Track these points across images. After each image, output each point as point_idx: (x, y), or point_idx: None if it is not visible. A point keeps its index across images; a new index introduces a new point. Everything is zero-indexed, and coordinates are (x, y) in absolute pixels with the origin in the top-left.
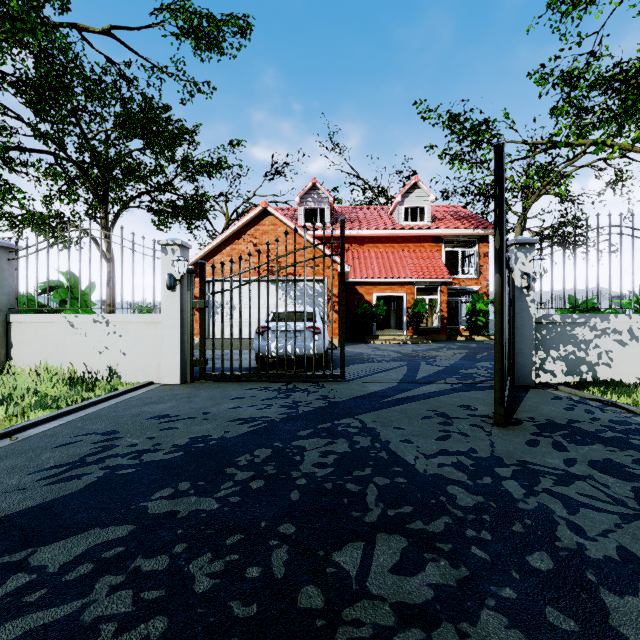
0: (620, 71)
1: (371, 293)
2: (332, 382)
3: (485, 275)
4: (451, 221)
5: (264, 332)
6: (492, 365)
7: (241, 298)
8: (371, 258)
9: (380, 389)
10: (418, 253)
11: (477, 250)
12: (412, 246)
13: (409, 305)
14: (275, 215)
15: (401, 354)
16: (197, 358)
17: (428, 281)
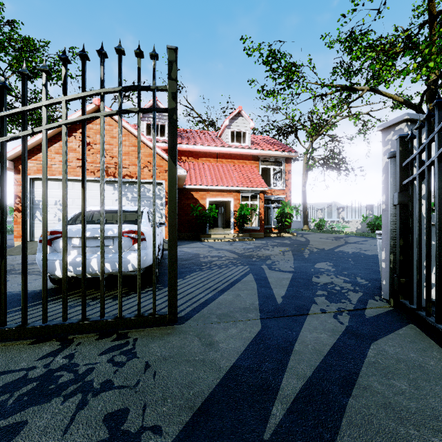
0: (380, 44)
1: (205, 198)
2: (154, 329)
3: (289, 187)
4: (265, 145)
5: (53, 240)
6: (332, 267)
7: None
8: (204, 169)
9: (241, 350)
10: (241, 167)
11: (284, 168)
12: (237, 162)
13: (236, 209)
14: None
15: (236, 254)
16: None
17: (250, 189)
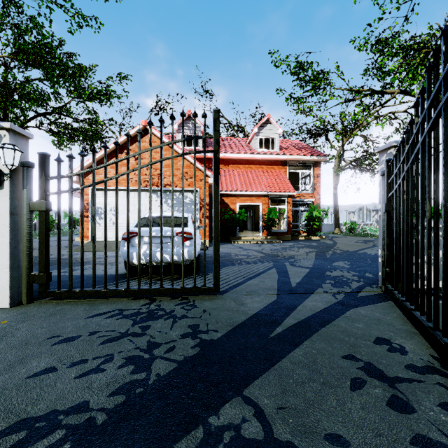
0: (414, 43)
1: (235, 203)
2: (204, 296)
3: (318, 191)
4: (293, 150)
5: (131, 238)
6: (348, 265)
7: (94, 199)
8: (234, 176)
9: (261, 307)
10: (270, 173)
11: (312, 172)
12: (265, 167)
13: (264, 212)
14: (154, 133)
15: (263, 254)
16: (36, 273)
17: (278, 194)
